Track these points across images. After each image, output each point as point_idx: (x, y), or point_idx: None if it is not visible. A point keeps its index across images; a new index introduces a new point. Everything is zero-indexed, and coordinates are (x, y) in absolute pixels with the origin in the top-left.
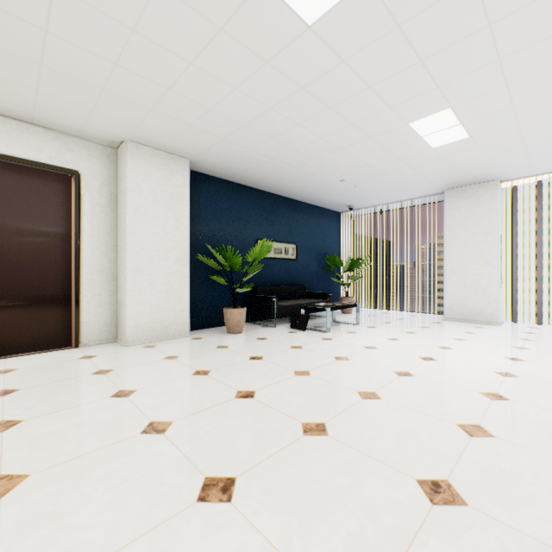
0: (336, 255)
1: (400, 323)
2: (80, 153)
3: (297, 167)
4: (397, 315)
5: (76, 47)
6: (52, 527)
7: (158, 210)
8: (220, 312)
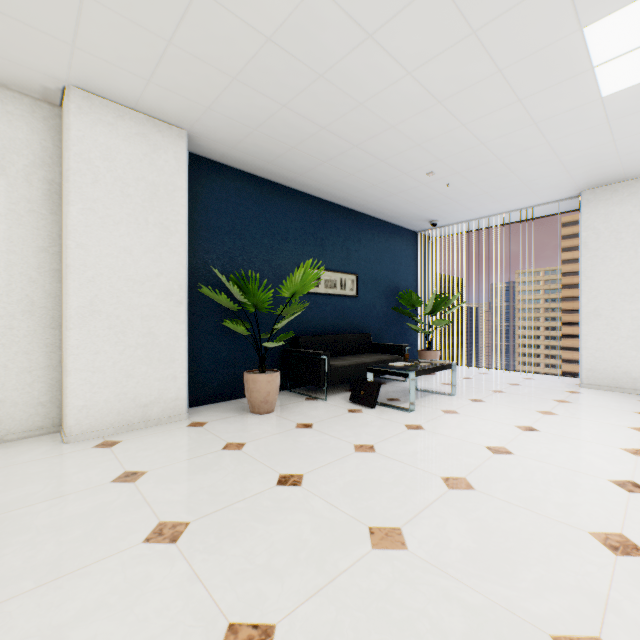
0: (412, 291)
1: (518, 393)
2: None
3: (361, 147)
4: (503, 377)
5: None
6: None
7: (129, 209)
8: (242, 376)
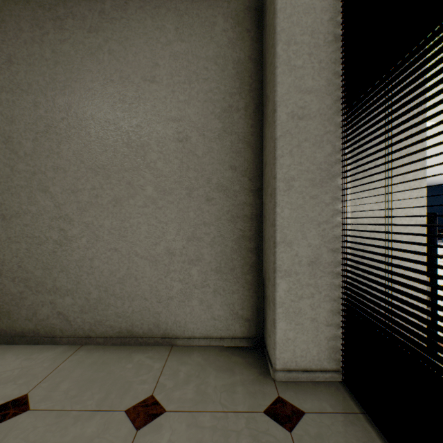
0: None
1: None
2: None
3: None
4: None
5: None
6: None
7: None
8: None
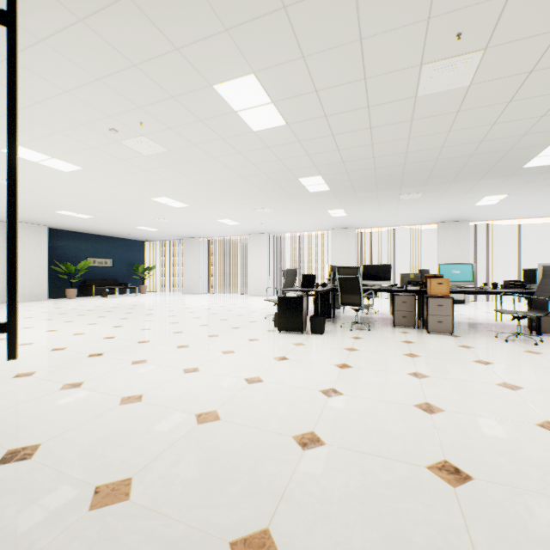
0: (141, 264)
1: (158, 295)
2: None
3: (103, 230)
4: (168, 293)
5: None
6: (30, 310)
7: (33, 248)
8: (65, 292)
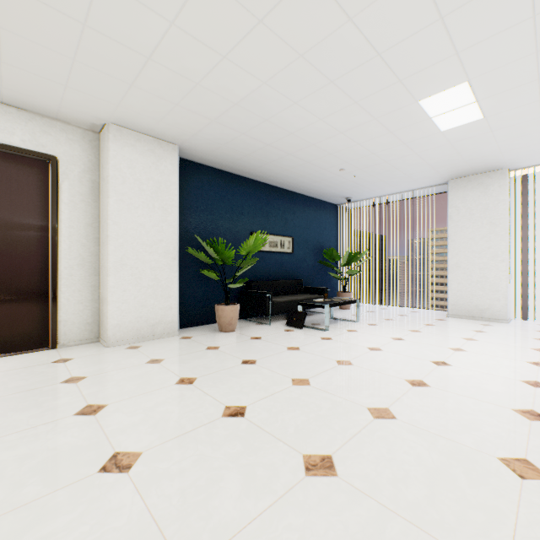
0: (334, 249)
1: (402, 320)
2: (58, 136)
3: (293, 154)
4: (397, 311)
5: (35, 1)
6: None
7: (143, 199)
8: (212, 309)
